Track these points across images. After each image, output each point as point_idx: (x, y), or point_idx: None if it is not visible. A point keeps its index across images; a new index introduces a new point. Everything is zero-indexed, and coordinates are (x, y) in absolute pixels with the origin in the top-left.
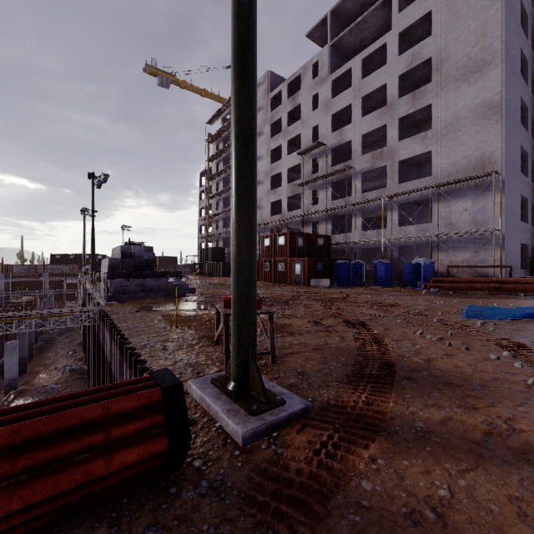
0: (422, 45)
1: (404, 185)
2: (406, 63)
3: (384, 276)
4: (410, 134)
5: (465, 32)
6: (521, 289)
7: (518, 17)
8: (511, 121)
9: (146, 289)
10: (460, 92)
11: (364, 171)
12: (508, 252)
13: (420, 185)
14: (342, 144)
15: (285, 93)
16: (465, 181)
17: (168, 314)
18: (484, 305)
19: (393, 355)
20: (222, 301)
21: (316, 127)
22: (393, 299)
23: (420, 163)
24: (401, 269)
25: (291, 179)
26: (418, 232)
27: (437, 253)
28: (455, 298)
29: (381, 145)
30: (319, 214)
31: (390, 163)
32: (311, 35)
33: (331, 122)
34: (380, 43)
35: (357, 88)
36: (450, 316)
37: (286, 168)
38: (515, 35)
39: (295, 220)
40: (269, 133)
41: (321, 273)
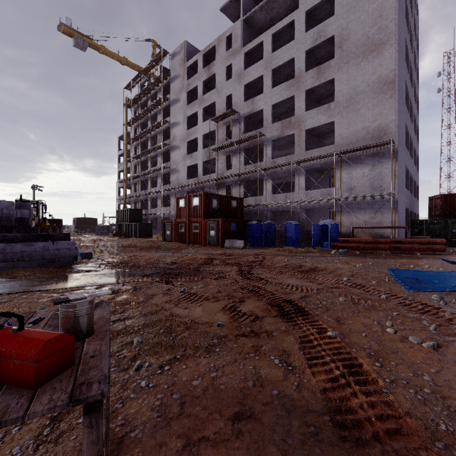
0: (326, 23)
1: (310, 152)
2: (312, 40)
3: (293, 237)
4: (313, 108)
5: (364, 14)
6: (416, 249)
7: (404, 9)
8: (401, 98)
9: (11, 257)
10: (359, 68)
11: (274, 138)
12: (399, 214)
13: (324, 153)
14: (254, 113)
15: (201, 62)
16: (365, 149)
17: (4, 302)
18: (403, 268)
19: (418, 431)
20: (115, 271)
21: (230, 96)
22: (310, 261)
23: (322, 135)
24: (307, 229)
25: (207, 146)
26: (322, 196)
27: (340, 215)
28: (365, 258)
29: (288, 118)
30: (232, 177)
31: (298, 132)
32: (225, 10)
33: (244, 91)
34: (289, 20)
35: (268, 60)
36: (390, 287)
37: (202, 134)
38: (402, 23)
39: (210, 184)
40: (185, 100)
41: (235, 234)
